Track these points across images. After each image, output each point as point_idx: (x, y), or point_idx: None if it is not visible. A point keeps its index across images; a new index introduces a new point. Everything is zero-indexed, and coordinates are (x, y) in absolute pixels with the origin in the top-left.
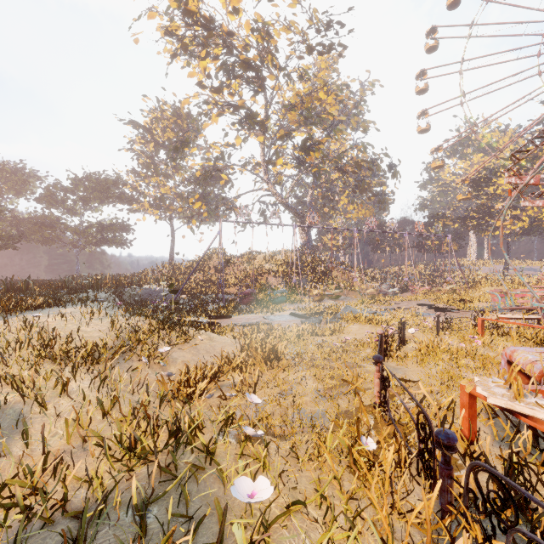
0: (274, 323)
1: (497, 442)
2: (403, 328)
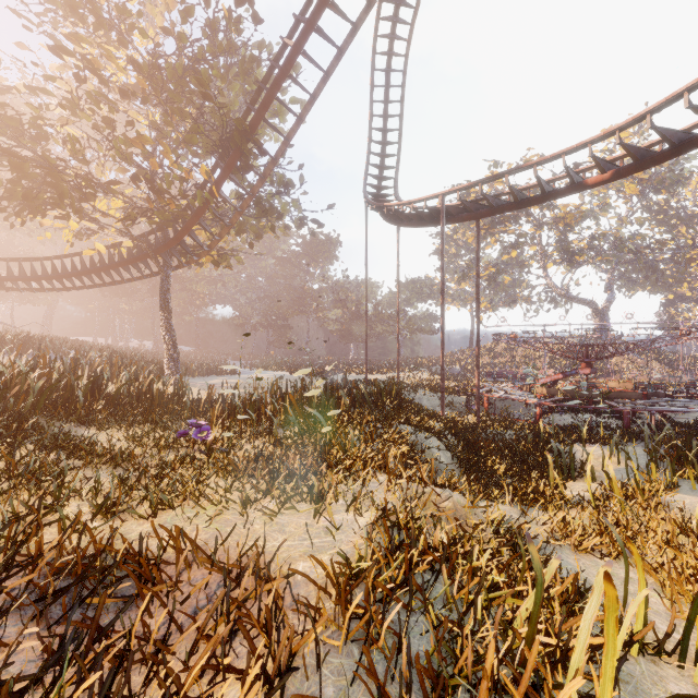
0: None
1: None
2: None
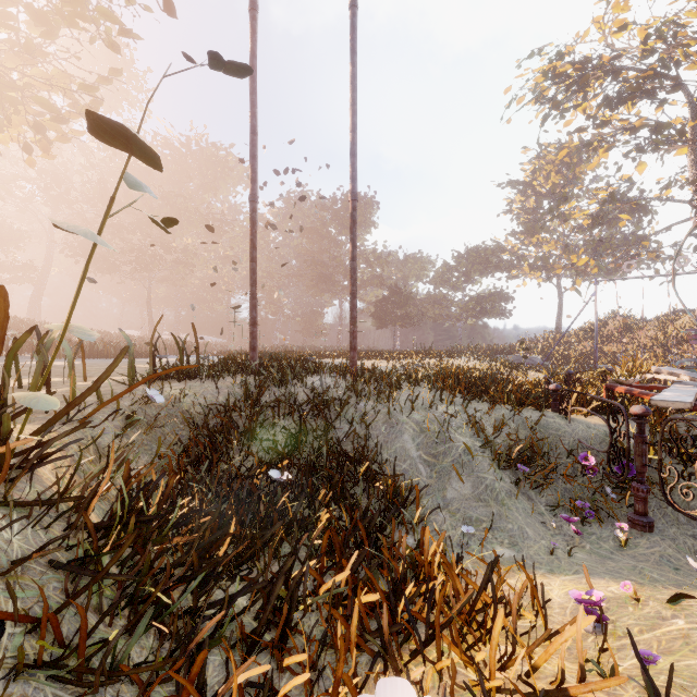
0: None
1: None
2: None
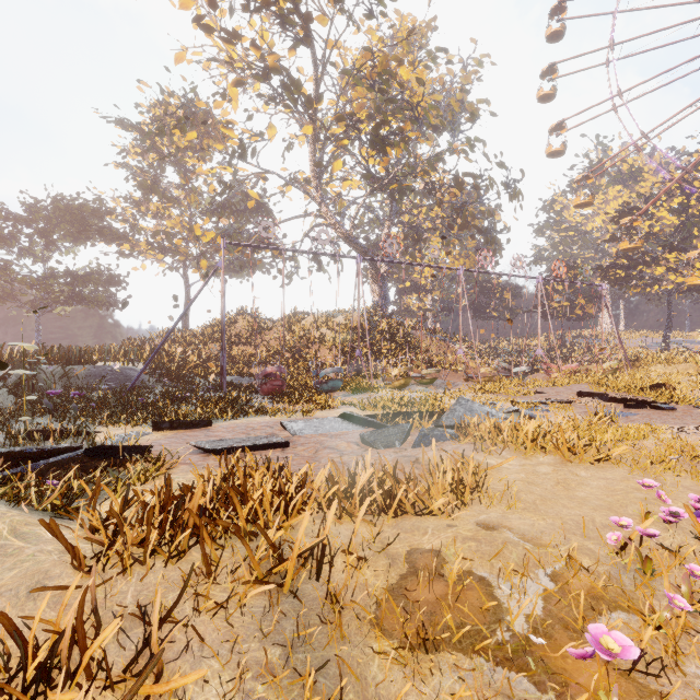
0: (299, 441)
1: None
2: None
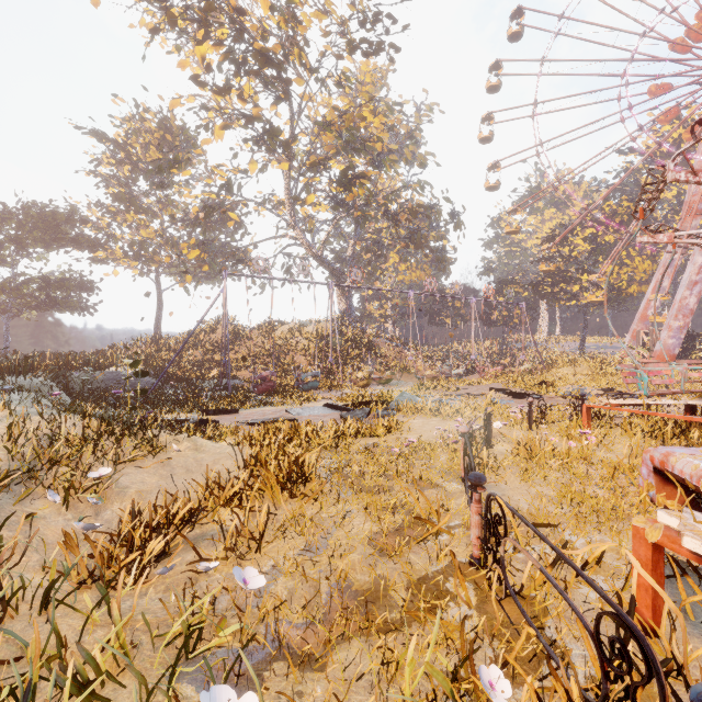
0: (302, 419)
1: (692, 624)
2: (488, 422)
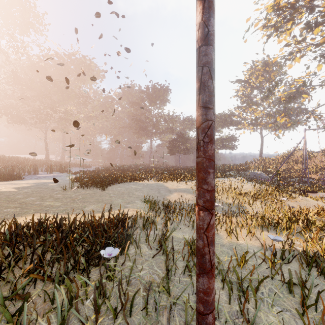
0: None
1: None
2: None
